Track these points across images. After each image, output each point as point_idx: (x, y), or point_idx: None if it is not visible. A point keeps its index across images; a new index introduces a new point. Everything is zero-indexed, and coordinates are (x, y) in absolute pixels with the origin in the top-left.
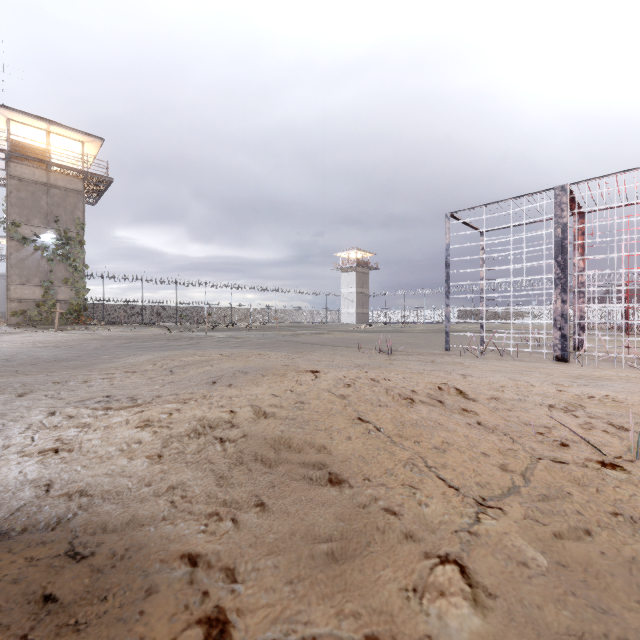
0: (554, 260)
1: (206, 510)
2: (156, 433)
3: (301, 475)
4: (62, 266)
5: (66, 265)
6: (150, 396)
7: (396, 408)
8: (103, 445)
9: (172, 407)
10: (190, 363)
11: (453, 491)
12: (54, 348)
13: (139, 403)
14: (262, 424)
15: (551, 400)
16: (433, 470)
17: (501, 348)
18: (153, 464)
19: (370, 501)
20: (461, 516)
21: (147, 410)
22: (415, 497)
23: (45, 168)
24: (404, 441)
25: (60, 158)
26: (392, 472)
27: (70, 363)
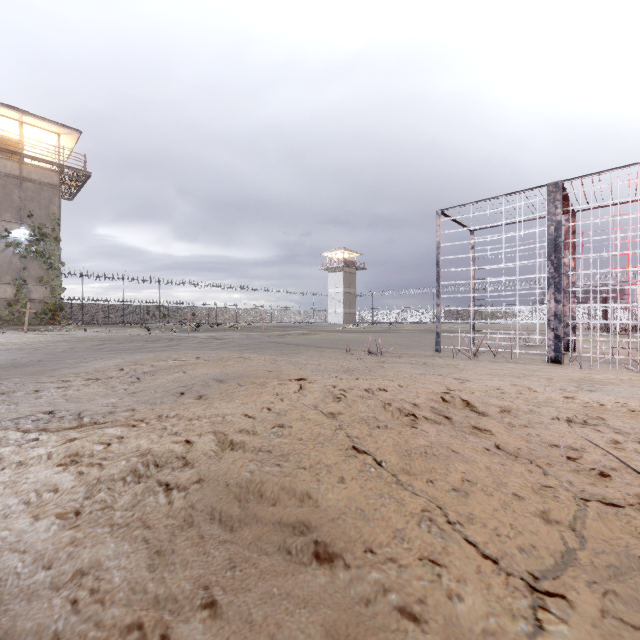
0: (548, 259)
1: (123, 619)
2: (81, 475)
3: (275, 545)
4: (36, 263)
5: (40, 262)
6: (101, 413)
7: (398, 430)
8: (5, 494)
9: (114, 434)
10: (161, 369)
11: (491, 565)
12: (16, 351)
13: (84, 423)
14: (226, 461)
15: (566, 411)
16: (458, 528)
17: (493, 349)
18: (65, 527)
19: (376, 593)
20: (513, 617)
21: (80, 438)
22: (441, 584)
23: (17, 160)
24: (413, 481)
25: (34, 150)
26: (403, 535)
27: (28, 368)
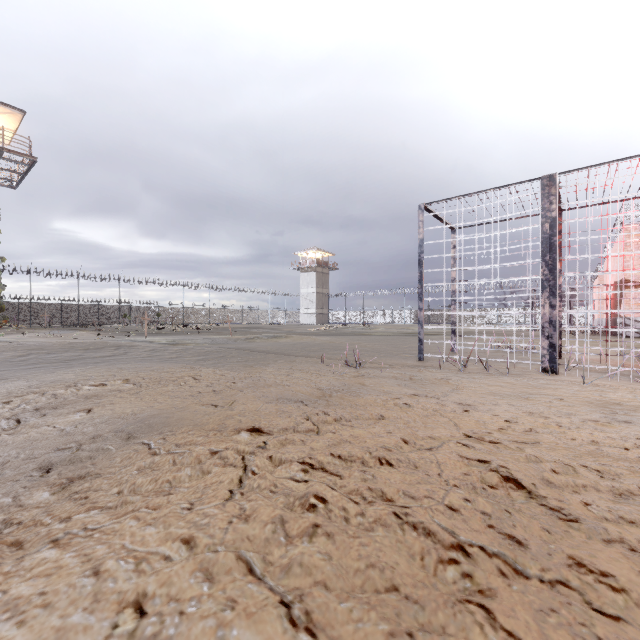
0: (542, 259)
1: None
2: None
3: None
4: None
5: None
6: None
7: None
8: None
9: None
10: (63, 402)
11: None
12: None
13: None
14: None
15: None
16: None
17: (481, 358)
18: None
19: None
20: None
21: None
22: None
23: None
24: None
25: None
26: None
27: None
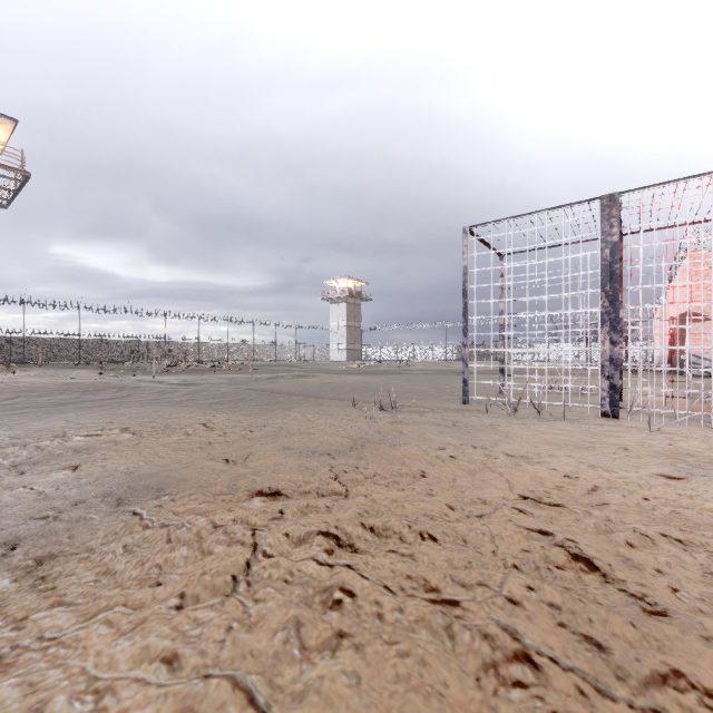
0: (601, 289)
1: None
2: None
3: None
4: None
5: None
6: None
7: None
8: None
9: None
10: (46, 457)
11: None
12: None
13: None
14: None
15: None
16: None
17: (533, 401)
18: None
19: None
20: None
21: None
22: None
23: None
24: None
25: None
26: None
27: None
